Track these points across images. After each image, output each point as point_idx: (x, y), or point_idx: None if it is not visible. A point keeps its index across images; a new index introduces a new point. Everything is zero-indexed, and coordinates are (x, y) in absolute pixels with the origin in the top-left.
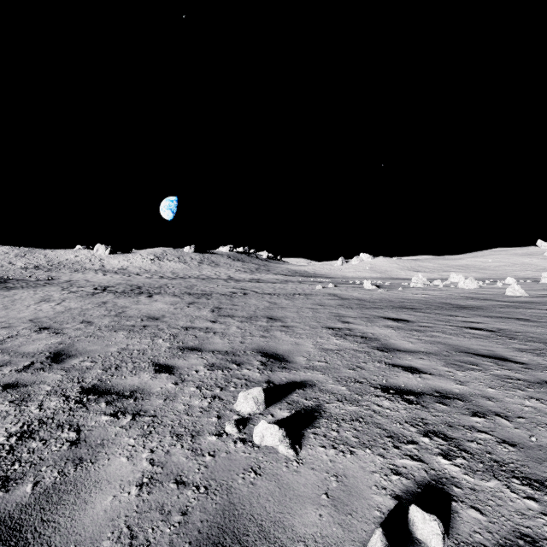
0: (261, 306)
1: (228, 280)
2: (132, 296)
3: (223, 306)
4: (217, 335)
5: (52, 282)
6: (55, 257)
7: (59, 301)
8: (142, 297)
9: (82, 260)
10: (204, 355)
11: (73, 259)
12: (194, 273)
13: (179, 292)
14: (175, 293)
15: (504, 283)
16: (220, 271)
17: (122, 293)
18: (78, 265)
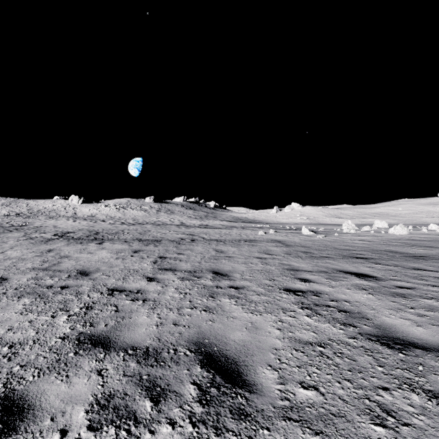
0: (208, 255)
1: (180, 226)
2: (84, 242)
3: (168, 255)
4: (146, 306)
5: (22, 228)
6: (35, 206)
7: (7, 248)
8: (92, 243)
9: (58, 208)
10: (106, 364)
11: (51, 207)
12: (152, 220)
13: (131, 238)
14: (127, 239)
15: (427, 229)
16: (174, 218)
17: (76, 239)
18: (54, 213)
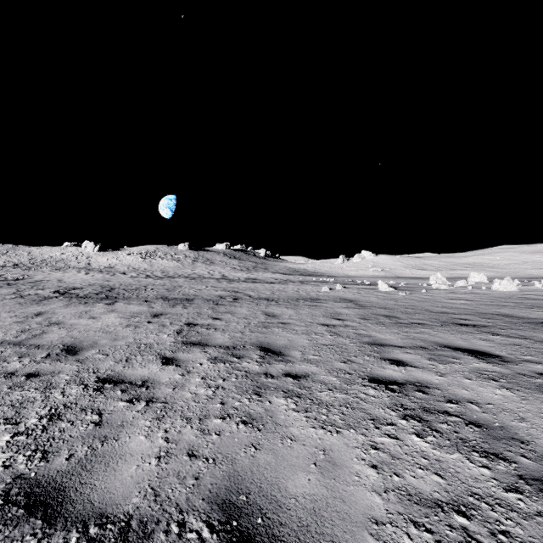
0: (254, 320)
1: (221, 280)
2: (89, 302)
3: (199, 321)
4: (149, 412)
5: (16, 282)
6: (39, 255)
7: None
8: (100, 304)
9: (68, 257)
10: None
11: (59, 256)
12: (185, 272)
13: (154, 297)
14: (148, 298)
15: (541, 284)
16: (214, 269)
17: (81, 298)
18: (62, 263)
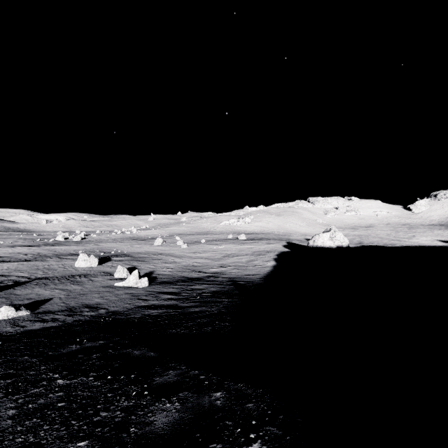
0: None
1: None
2: None
3: None
4: None
5: None
6: None
7: None
8: None
9: None
10: None
11: None
12: None
13: None
14: None
15: None
16: None
17: None
18: None
